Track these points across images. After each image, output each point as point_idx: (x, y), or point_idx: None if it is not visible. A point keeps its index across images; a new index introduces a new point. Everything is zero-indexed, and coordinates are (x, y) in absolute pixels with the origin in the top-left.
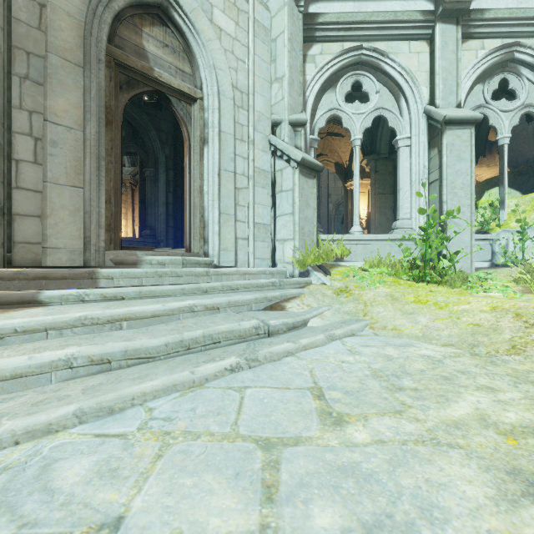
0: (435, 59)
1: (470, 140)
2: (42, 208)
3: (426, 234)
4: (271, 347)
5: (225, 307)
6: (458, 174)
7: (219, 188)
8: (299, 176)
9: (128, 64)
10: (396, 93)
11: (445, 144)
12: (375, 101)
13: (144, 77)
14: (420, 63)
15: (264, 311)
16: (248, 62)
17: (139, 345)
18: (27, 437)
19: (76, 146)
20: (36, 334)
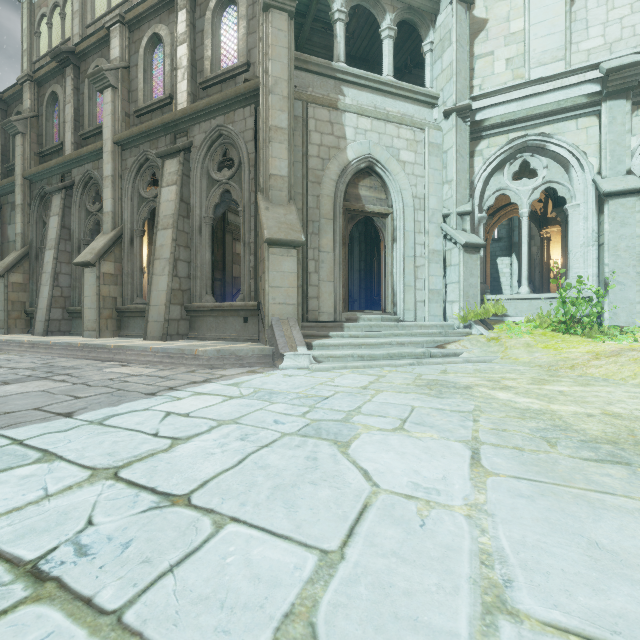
0: (601, 135)
1: (635, 207)
2: (318, 293)
3: (561, 298)
4: (430, 360)
5: (408, 344)
6: (622, 239)
7: (404, 269)
8: (464, 254)
9: (352, 208)
10: (565, 165)
11: (606, 214)
12: (543, 176)
13: (360, 211)
14: (589, 137)
15: (431, 348)
16: (424, 175)
17: (373, 353)
18: (354, 368)
19: (331, 261)
20: (336, 347)
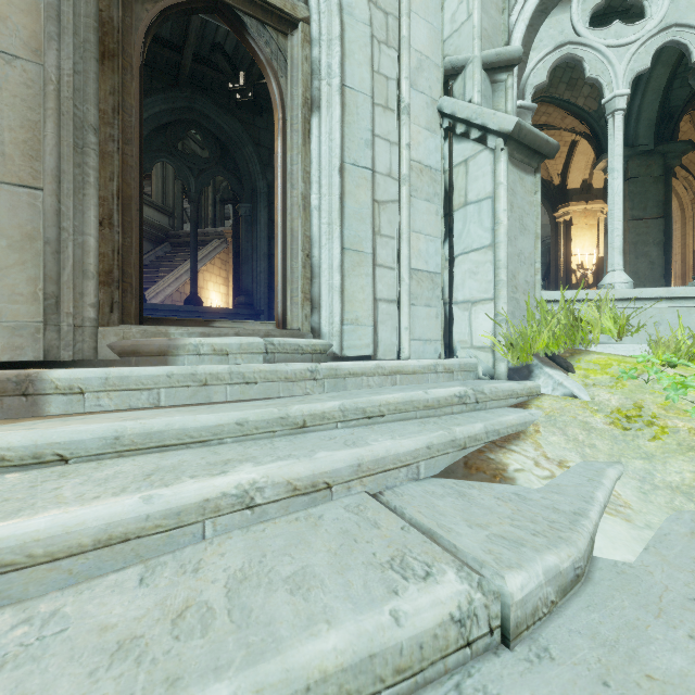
0: None
1: None
2: None
3: None
4: None
5: (348, 479)
6: None
7: (342, 200)
8: (507, 167)
9: None
10: None
11: None
12: (661, 12)
13: None
14: None
15: (450, 482)
16: None
17: None
18: None
19: (26, 97)
20: None
